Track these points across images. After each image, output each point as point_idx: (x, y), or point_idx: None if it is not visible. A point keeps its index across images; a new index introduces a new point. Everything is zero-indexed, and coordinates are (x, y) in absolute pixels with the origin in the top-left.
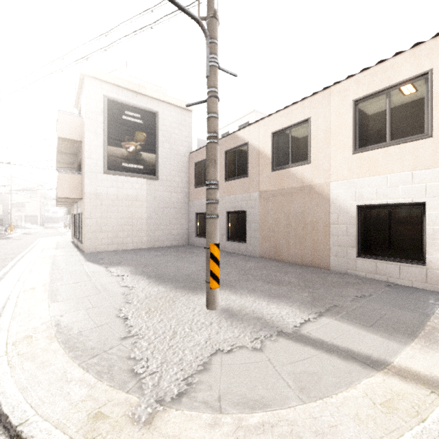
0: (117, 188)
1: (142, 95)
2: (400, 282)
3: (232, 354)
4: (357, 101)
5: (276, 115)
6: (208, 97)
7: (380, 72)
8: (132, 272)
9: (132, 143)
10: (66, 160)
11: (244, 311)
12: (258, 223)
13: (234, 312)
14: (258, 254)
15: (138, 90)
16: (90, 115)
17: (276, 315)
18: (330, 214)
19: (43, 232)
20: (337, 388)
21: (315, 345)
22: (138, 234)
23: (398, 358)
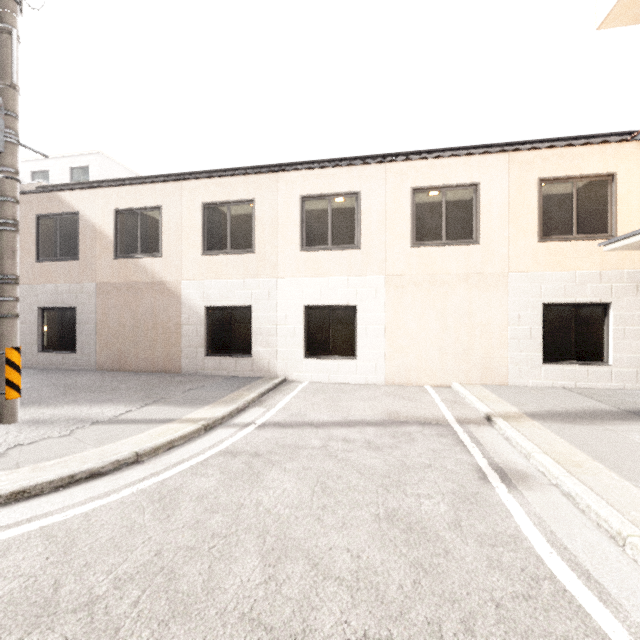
0: None
1: None
2: (237, 374)
3: (35, 444)
4: (205, 205)
5: (121, 189)
6: (3, 177)
7: (223, 185)
8: None
9: None
10: None
11: (57, 418)
12: (96, 324)
13: (43, 420)
14: (95, 366)
15: None
16: None
17: (96, 414)
18: (182, 314)
19: None
20: (130, 436)
21: (126, 423)
22: None
23: (188, 415)
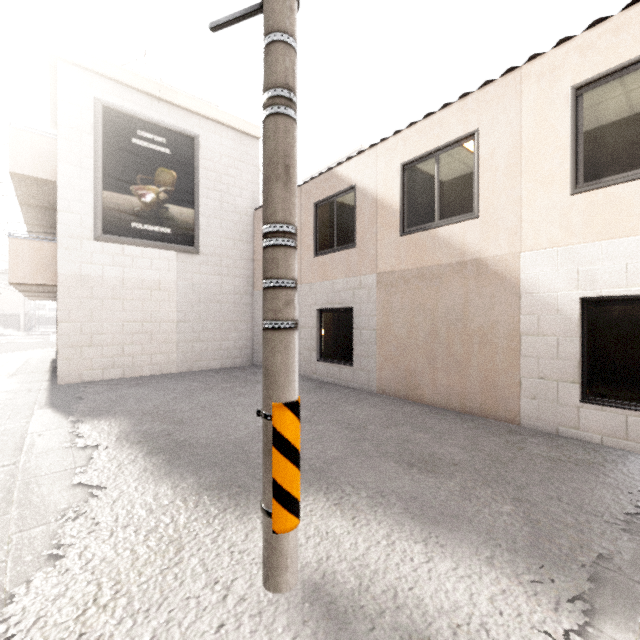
0: (122, 267)
1: (169, 105)
2: None
3: None
4: (580, 89)
5: (410, 131)
6: None
7: (636, 21)
8: (120, 436)
9: (150, 188)
10: (41, 219)
11: (370, 597)
12: (376, 330)
13: (343, 602)
14: (375, 386)
15: (162, 94)
16: (68, 133)
17: (465, 618)
18: (522, 315)
19: (20, 342)
20: None
21: None
22: (163, 348)
23: None
